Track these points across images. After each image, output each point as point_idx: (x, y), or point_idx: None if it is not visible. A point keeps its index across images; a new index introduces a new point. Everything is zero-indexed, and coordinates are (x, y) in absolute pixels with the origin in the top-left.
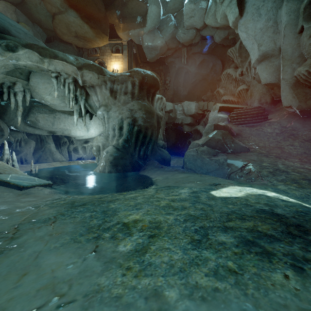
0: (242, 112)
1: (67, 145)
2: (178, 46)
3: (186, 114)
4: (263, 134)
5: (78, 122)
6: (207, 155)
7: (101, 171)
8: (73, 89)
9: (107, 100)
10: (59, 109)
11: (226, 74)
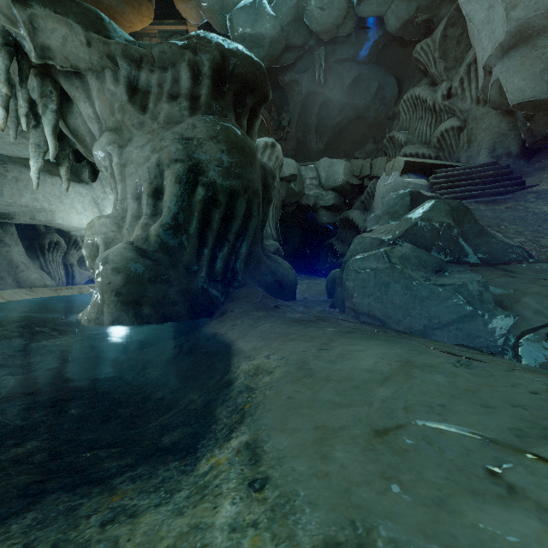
0: (457, 174)
1: (62, 249)
2: (307, 44)
3: (324, 187)
4: (533, 217)
5: (75, 193)
6: (419, 271)
7: (91, 319)
8: (5, 68)
9: (120, 114)
10: (9, 153)
11: (410, 98)
